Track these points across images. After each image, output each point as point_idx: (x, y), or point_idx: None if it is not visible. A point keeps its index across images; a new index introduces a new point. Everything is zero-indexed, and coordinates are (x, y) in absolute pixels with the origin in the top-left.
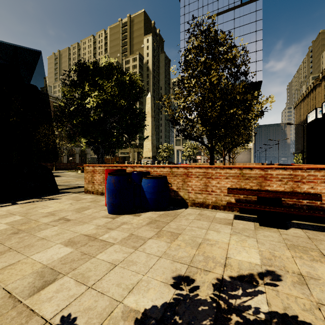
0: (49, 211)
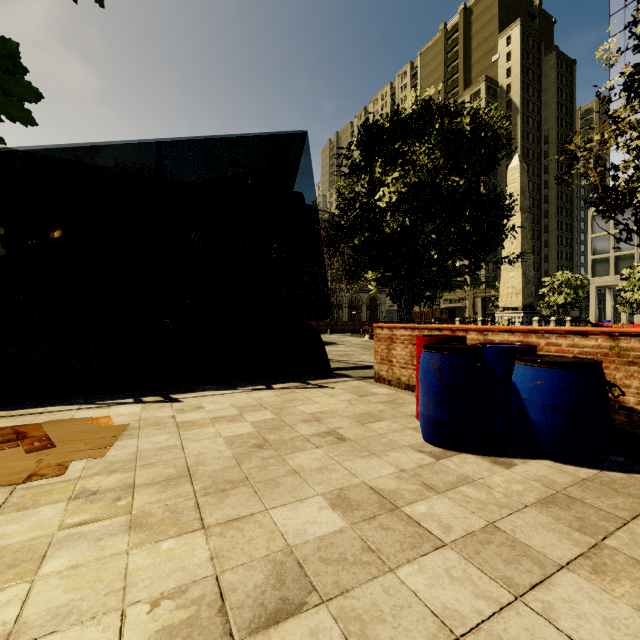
0: (312, 411)
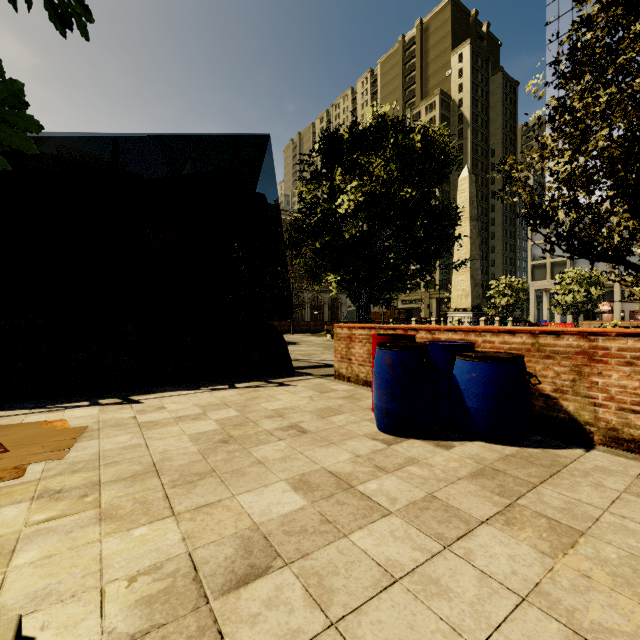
0: (275, 407)
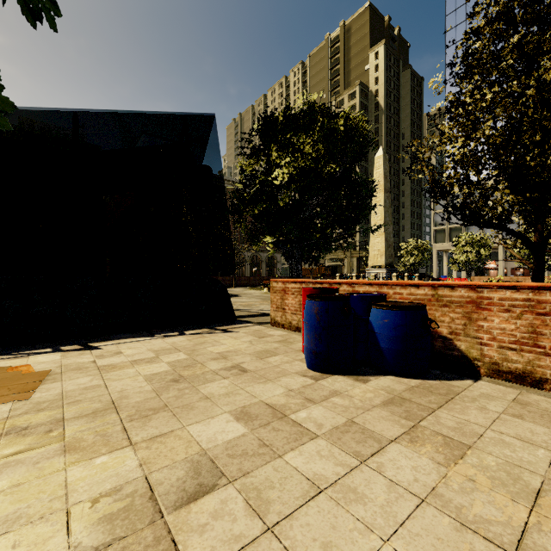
0: (220, 351)
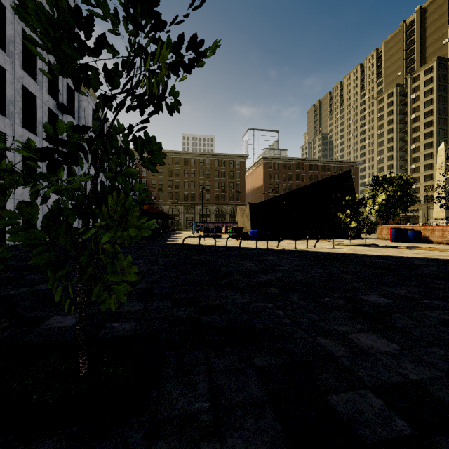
0: (367, 241)
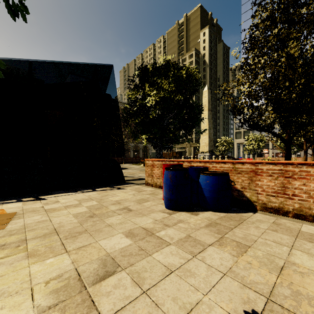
0: (116, 199)
